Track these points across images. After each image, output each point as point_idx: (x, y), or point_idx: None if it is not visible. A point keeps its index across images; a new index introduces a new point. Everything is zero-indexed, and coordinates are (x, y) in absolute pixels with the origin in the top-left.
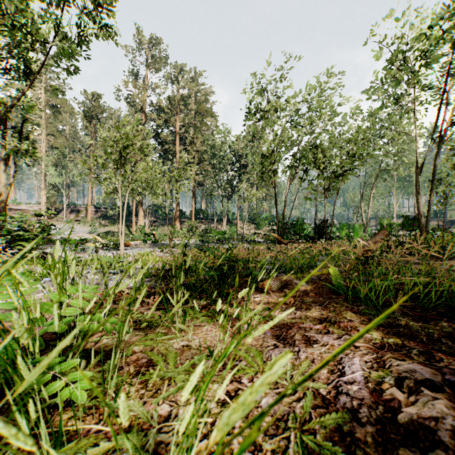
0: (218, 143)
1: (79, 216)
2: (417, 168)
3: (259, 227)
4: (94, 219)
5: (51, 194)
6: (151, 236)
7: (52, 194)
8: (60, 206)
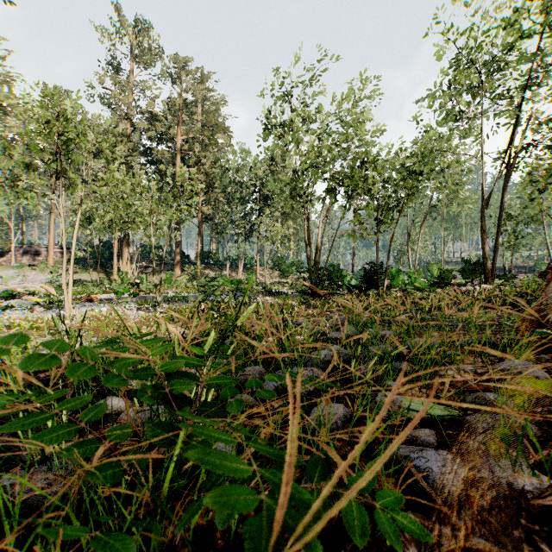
0: (232, 166)
1: (36, 259)
2: (483, 199)
3: (285, 275)
4: (60, 263)
5: None
6: (136, 286)
7: None
8: (6, 245)
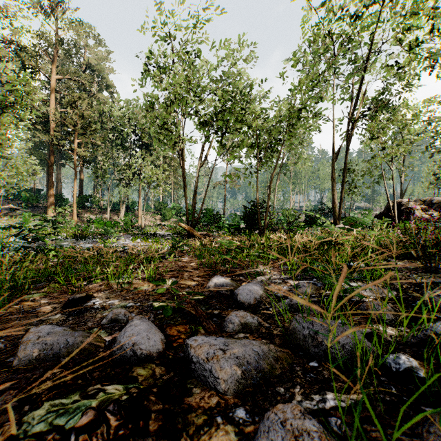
0: (113, 114)
1: None
2: (333, 153)
3: (165, 218)
4: None
5: None
6: None
7: None
8: None
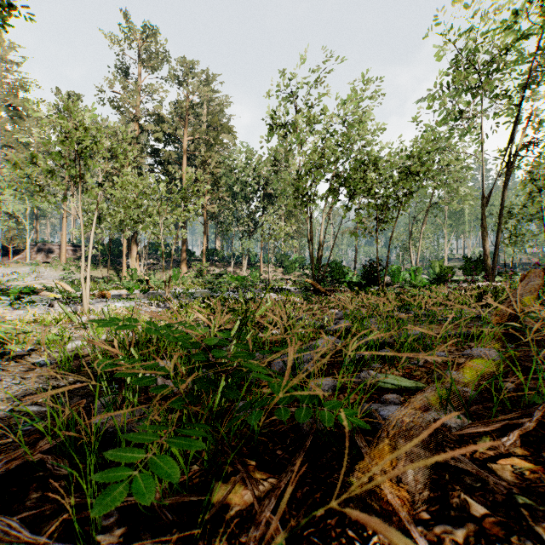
0: (236, 166)
1: (49, 257)
2: (483, 197)
3: (288, 272)
4: (72, 261)
5: (9, 227)
6: (144, 283)
7: (11, 227)
8: (21, 243)
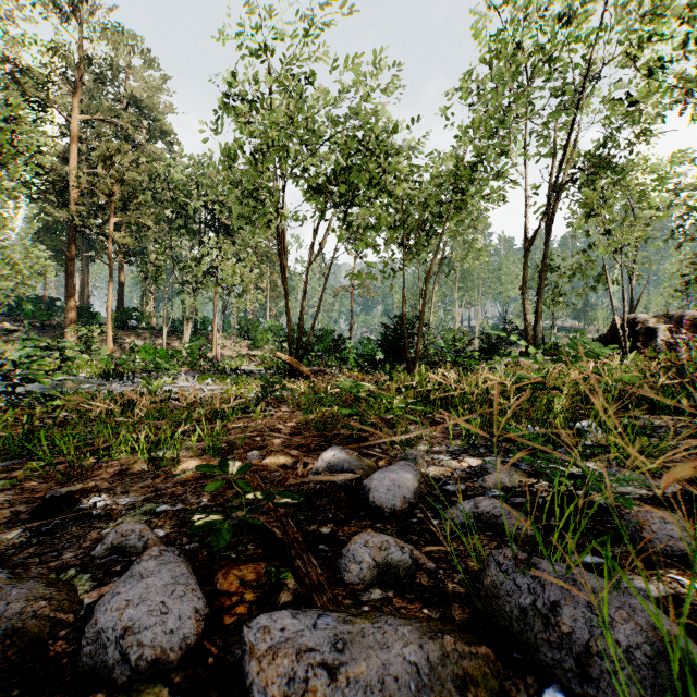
0: (172, 177)
1: None
2: (525, 240)
3: (257, 345)
4: None
5: None
6: None
7: None
8: None
